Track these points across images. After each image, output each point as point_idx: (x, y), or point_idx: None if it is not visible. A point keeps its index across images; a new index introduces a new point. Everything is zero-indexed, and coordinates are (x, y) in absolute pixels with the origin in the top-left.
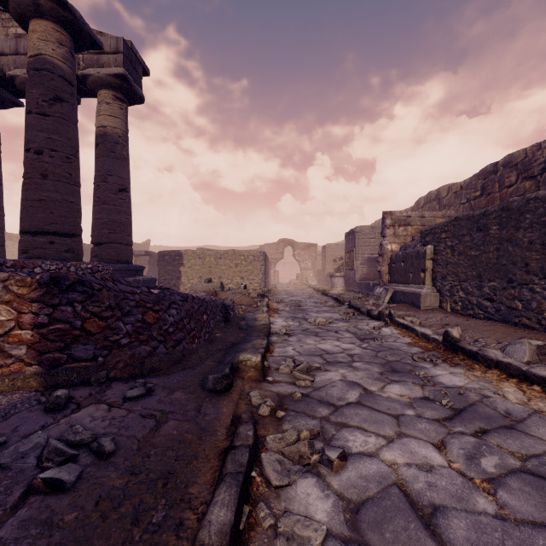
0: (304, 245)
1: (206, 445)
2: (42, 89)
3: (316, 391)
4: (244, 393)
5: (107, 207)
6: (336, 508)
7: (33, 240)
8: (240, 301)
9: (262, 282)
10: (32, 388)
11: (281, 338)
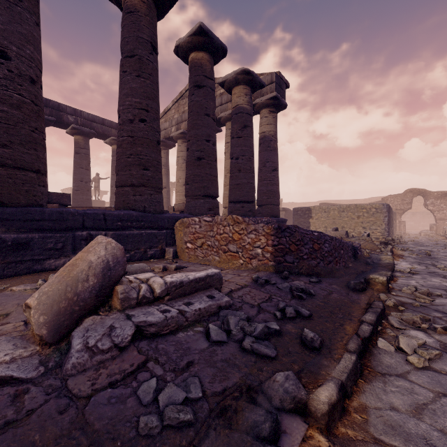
0: (441, 193)
1: (355, 305)
2: (238, 124)
3: (434, 306)
4: (374, 295)
5: (265, 182)
6: (435, 342)
7: (235, 206)
8: (363, 246)
9: (385, 232)
10: (271, 271)
11: (405, 275)
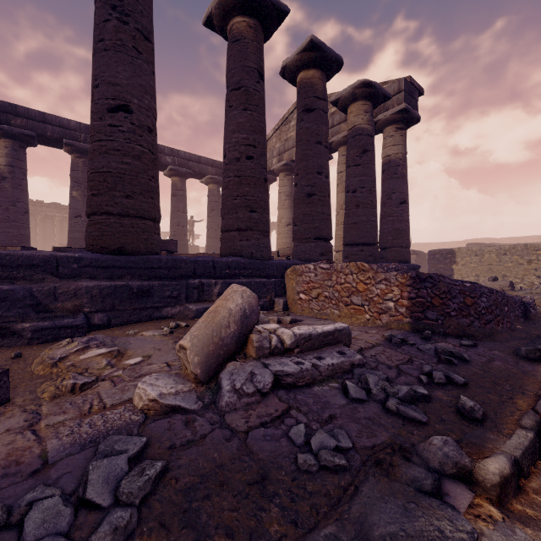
0: None
1: (528, 378)
2: (356, 149)
3: None
4: None
5: (390, 219)
6: None
7: (351, 249)
8: (538, 303)
9: None
10: (406, 329)
11: None
